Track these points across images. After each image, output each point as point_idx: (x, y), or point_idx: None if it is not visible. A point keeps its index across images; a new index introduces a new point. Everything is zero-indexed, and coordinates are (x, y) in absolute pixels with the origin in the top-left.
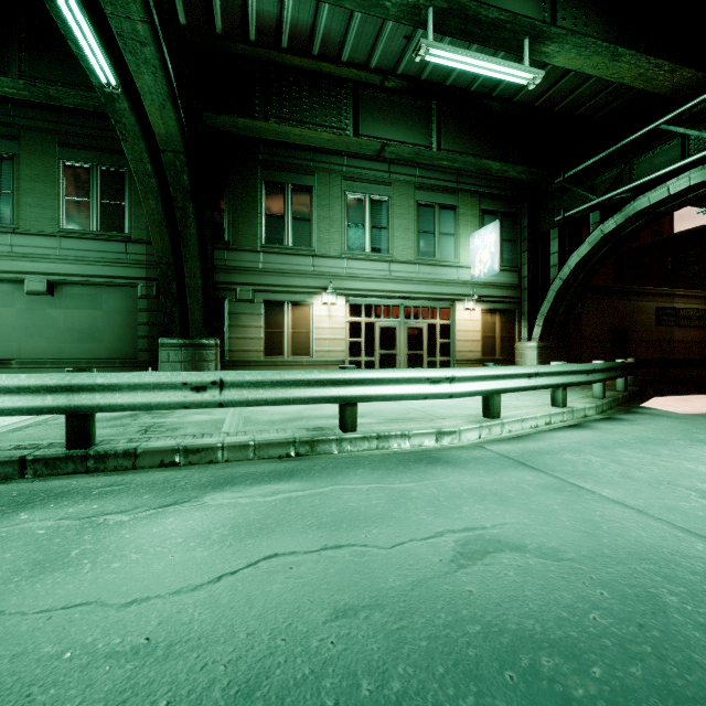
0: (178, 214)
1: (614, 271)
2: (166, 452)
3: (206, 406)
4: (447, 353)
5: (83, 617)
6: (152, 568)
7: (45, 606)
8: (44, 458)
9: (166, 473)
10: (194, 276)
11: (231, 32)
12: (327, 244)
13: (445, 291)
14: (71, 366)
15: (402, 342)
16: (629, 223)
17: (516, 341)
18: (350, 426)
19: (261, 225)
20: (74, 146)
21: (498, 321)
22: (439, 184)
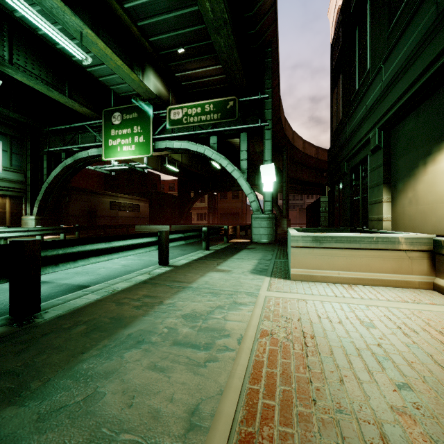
0: None
1: (104, 180)
2: None
3: None
4: None
5: None
6: None
7: None
8: None
9: None
10: None
11: None
12: None
13: None
14: None
15: None
16: (77, 163)
17: (24, 215)
18: None
19: None
20: None
21: (8, 202)
22: None
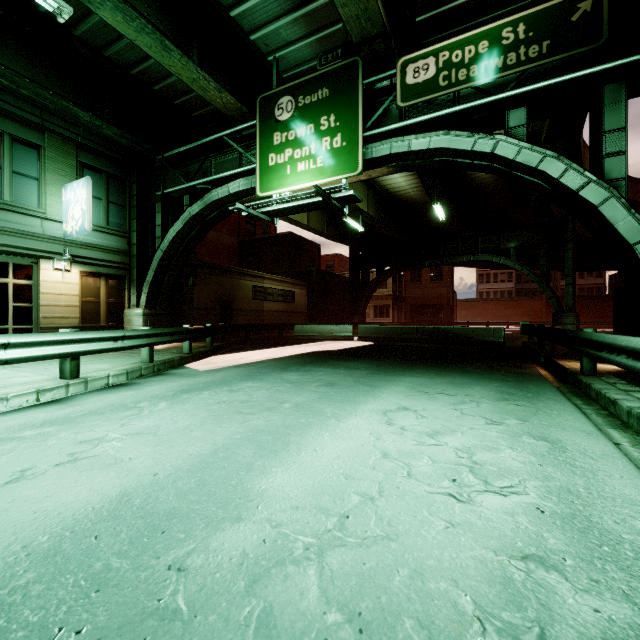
0: None
1: (239, 256)
2: None
3: None
4: (27, 320)
5: None
6: None
7: None
8: None
9: None
10: None
11: None
12: None
13: (21, 244)
14: None
15: None
16: (209, 211)
17: (127, 308)
18: None
19: None
20: None
21: (103, 286)
22: (12, 110)
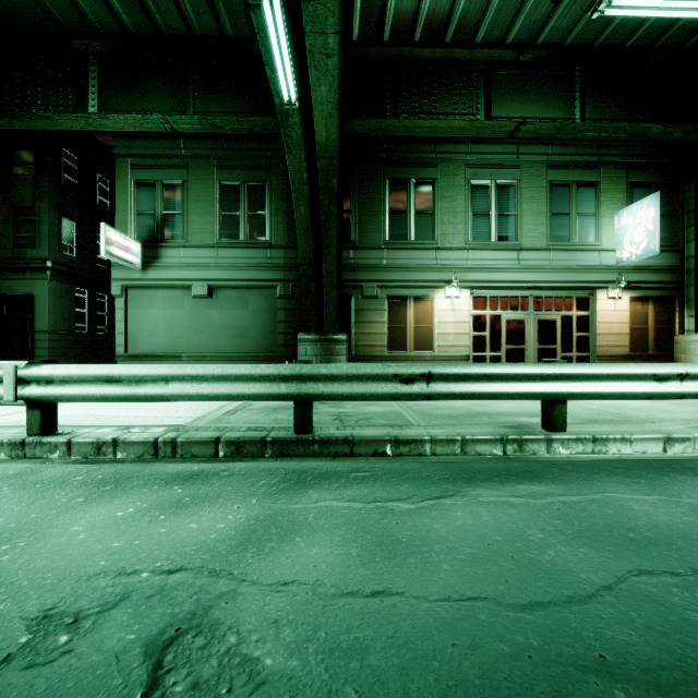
0: (322, 217)
1: None
2: (379, 442)
3: (414, 398)
4: (585, 348)
5: (493, 614)
6: (505, 567)
7: (439, 594)
8: (280, 440)
9: (397, 463)
10: (331, 275)
11: (366, 37)
12: (449, 236)
13: (583, 279)
14: (225, 359)
15: (531, 336)
16: None
17: (676, 334)
18: (559, 425)
19: (385, 222)
20: (227, 167)
21: (650, 311)
22: (576, 160)
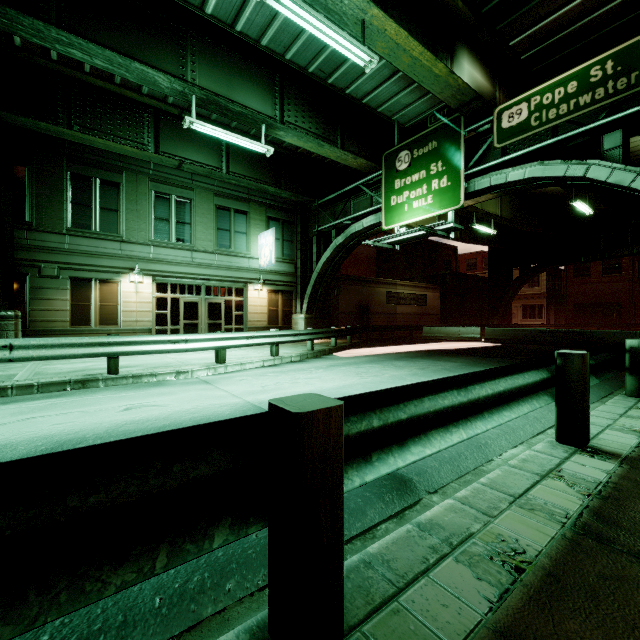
0: None
1: (376, 264)
2: None
3: None
4: (241, 322)
5: None
6: None
7: None
8: None
9: None
10: None
11: (31, 48)
12: (134, 232)
13: (238, 276)
14: None
15: (203, 314)
16: (349, 240)
17: (294, 313)
18: (114, 371)
19: (68, 211)
20: None
21: (280, 299)
22: (234, 194)
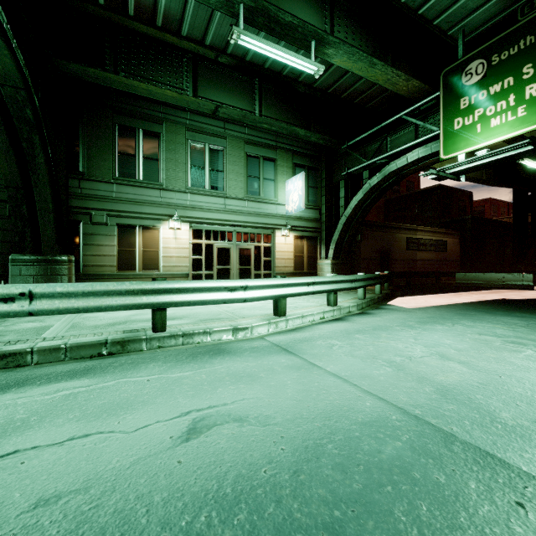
0: (24, 144)
1: (385, 213)
2: None
3: (15, 315)
4: (269, 268)
5: None
6: None
7: None
8: None
9: None
10: (45, 200)
11: None
12: (173, 180)
13: (267, 222)
14: None
15: (234, 259)
16: (386, 180)
17: (318, 259)
18: (159, 327)
19: (115, 161)
20: None
21: (305, 245)
22: (263, 142)
